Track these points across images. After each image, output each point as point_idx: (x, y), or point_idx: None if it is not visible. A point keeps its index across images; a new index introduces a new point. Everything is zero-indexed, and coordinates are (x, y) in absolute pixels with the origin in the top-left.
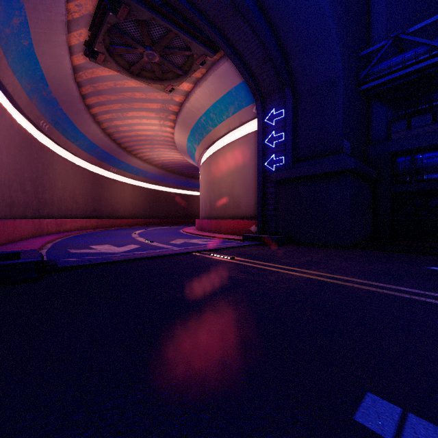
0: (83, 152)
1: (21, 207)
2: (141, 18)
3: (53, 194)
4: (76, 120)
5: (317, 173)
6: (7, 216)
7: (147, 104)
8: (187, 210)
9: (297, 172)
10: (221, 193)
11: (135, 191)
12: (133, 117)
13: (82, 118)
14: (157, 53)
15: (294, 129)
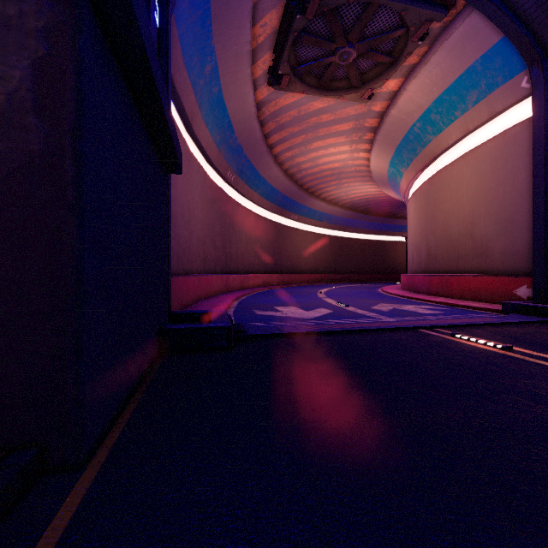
0: (264, 201)
1: (212, 262)
2: (335, 4)
3: (238, 248)
4: (258, 165)
5: None
6: (202, 272)
7: (335, 127)
8: (383, 262)
9: None
10: (449, 234)
11: (318, 240)
12: (318, 148)
13: (264, 162)
14: (353, 49)
15: None
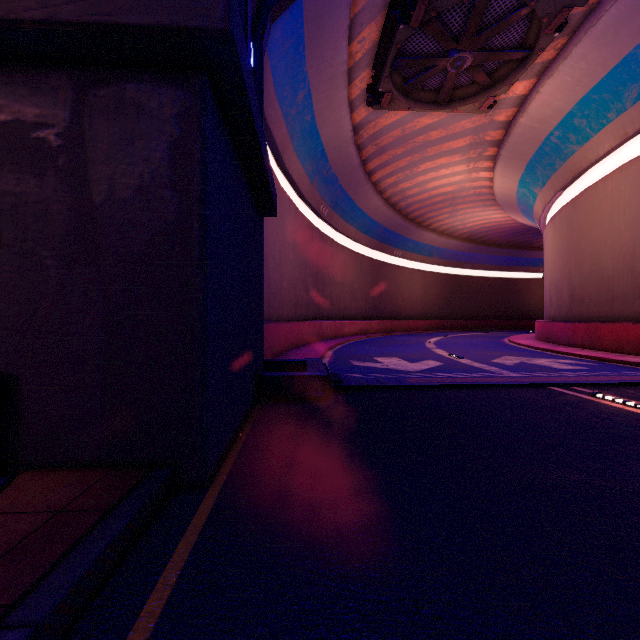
0: (362, 235)
1: (304, 307)
2: (445, 6)
3: (332, 290)
4: (355, 195)
5: None
6: (293, 318)
7: (448, 144)
8: (512, 305)
9: None
10: (599, 269)
11: (427, 279)
12: (426, 171)
13: (362, 191)
14: (468, 53)
15: None
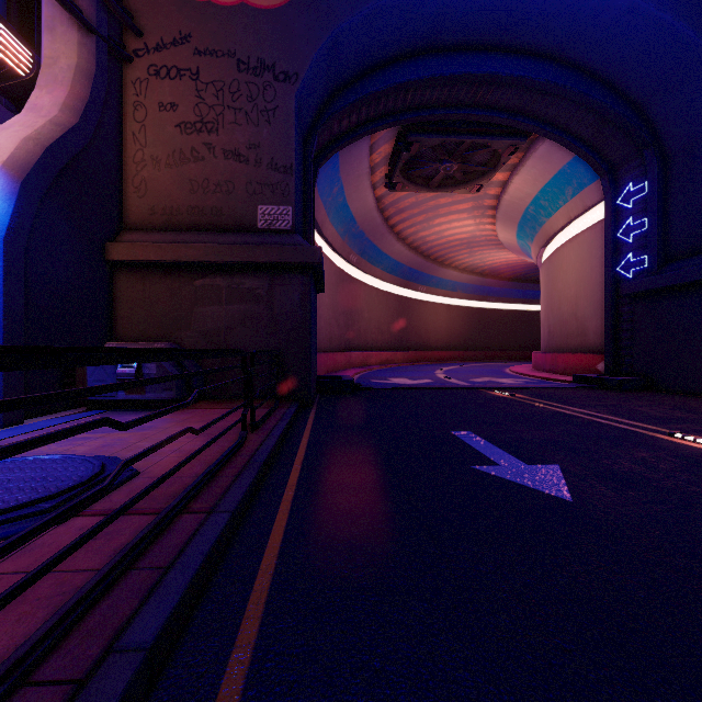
0: (388, 275)
1: (336, 340)
2: (432, 145)
3: (360, 325)
4: (380, 244)
5: (690, 281)
6: (328, 350)
7: (455, 206)
8: (536, 337)
9: (659, 280)
10: (561, 313)
11: (451, 313)
12: (441, 223)
13: (386, 241)
14: (454, 163)
15: (663, 210)
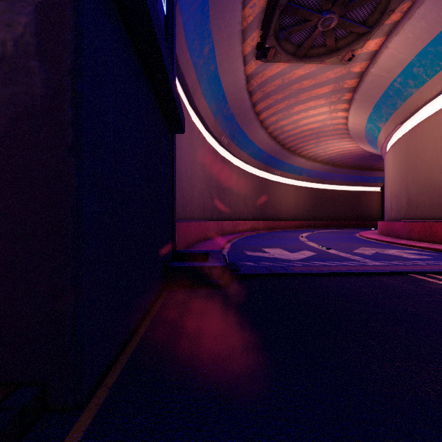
0: (252, 160)
1: (210, 211)
2: None
3: (230, 199)
4: (247, 129)
5: None
6: (201, 219)
7: (316, 91)
8: (359, 210)
9: None
10: (432, 182)
11: (298, 192)
12: (299, 111)
13: (252, 127)
14: (335, 14)
15: None
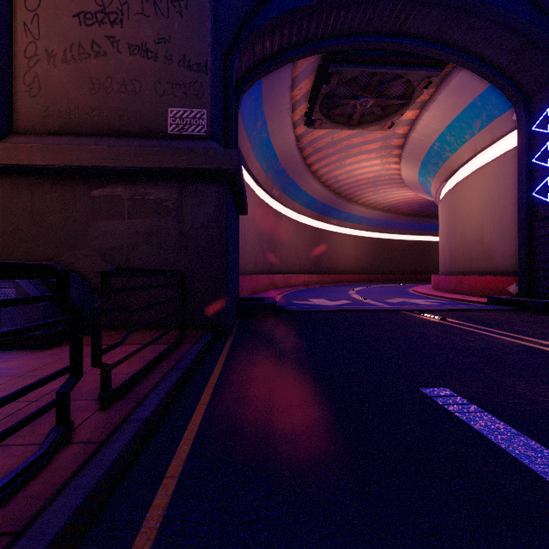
0: (305, 209)
1: (261, 265)
2: (351, 76)
3: (282, 252)
4: (299, 181)
5: None
6: (253, 272)
7: (365, 146)
8: (426, 262)
9: None
10: (464, 239)
11: (357, 242)
12: (352, 163)
13: (304, 178)
14: (370, 98)
15: None
